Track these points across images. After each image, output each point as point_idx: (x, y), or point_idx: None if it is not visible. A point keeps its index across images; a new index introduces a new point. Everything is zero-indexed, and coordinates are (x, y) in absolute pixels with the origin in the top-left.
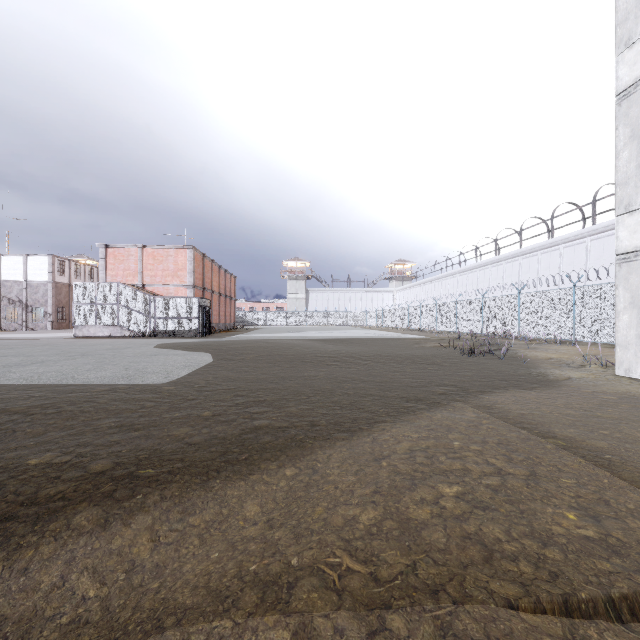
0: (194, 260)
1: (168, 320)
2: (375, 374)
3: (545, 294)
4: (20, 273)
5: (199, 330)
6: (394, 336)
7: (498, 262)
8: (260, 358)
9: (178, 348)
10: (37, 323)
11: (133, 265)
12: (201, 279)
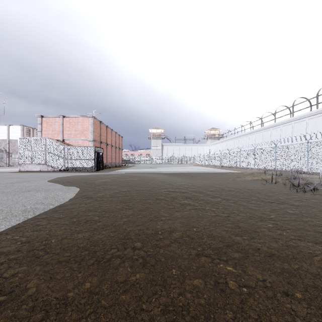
0: (94, 124)
1: (75, 161)
2: (243, 226)
3: None
4: (5, 135)
5: (94, 167)
6: (218, 171)
7: (277, 126)
8: (118, 195)
9: (62, 182)
10: (14, 162)
11: (57, 128)
12: (99, 136)
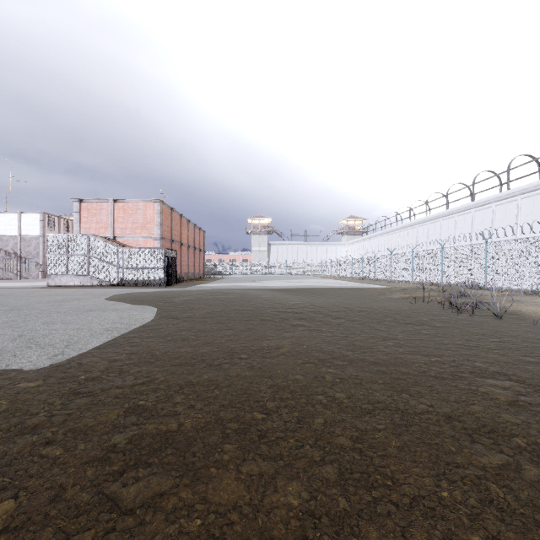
0: (162, 213)
1: (135, 270)
2: (360, 344)
3: (519, 242)
4: (15, 228)
5: (164, 279)
6: (354, 286)
7: (449, 215)
8: (211, 315)
9: (127, 300)
10: (30, 273)
11: (105, 218)
12: (169, 232)
